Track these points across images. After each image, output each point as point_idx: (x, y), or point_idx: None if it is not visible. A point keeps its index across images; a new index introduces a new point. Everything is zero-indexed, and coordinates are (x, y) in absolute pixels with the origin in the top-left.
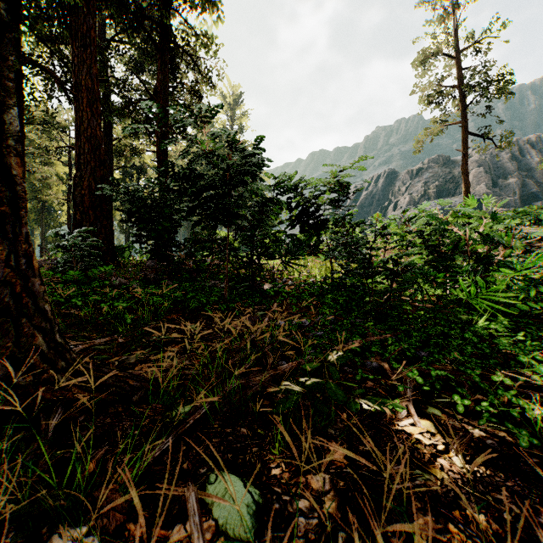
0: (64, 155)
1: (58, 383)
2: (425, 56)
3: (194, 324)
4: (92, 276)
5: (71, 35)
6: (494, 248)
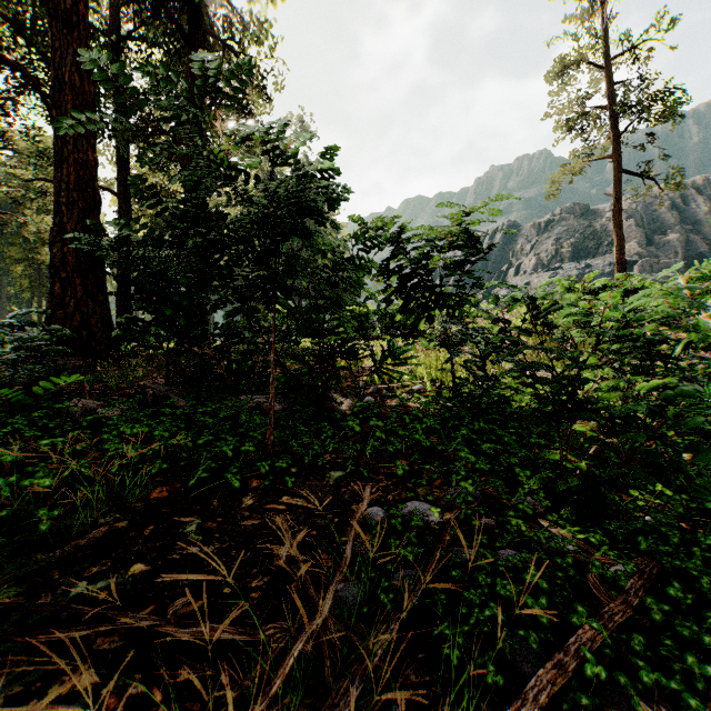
0: None
1: None
2: (563, 65)
3: (197, 519)
4: (42, 393)
5: (49, 9)
6: None
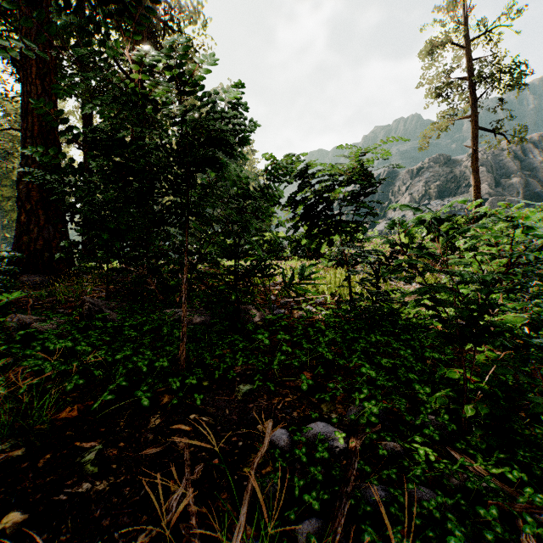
0: None
1: None
2: (433, 45)
3: (99, 444)
4: None
5: None
6: None
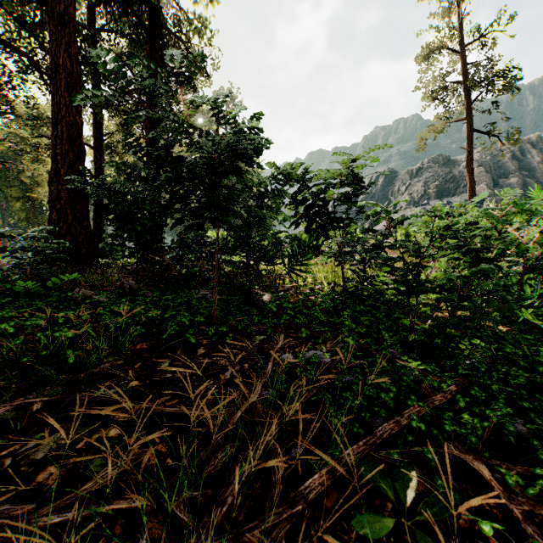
0: None
1: None
2: (429, 50)
3: (168, 360)
4: (52, 286)
5: (47, 11)
6: None
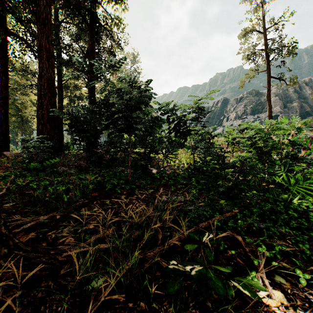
0: (35, 89)
1: (1, 267)
2: (246, 32)
3: (109, 200)
4: (46, 165)
5: (36, 17)
6: (295, 148)
